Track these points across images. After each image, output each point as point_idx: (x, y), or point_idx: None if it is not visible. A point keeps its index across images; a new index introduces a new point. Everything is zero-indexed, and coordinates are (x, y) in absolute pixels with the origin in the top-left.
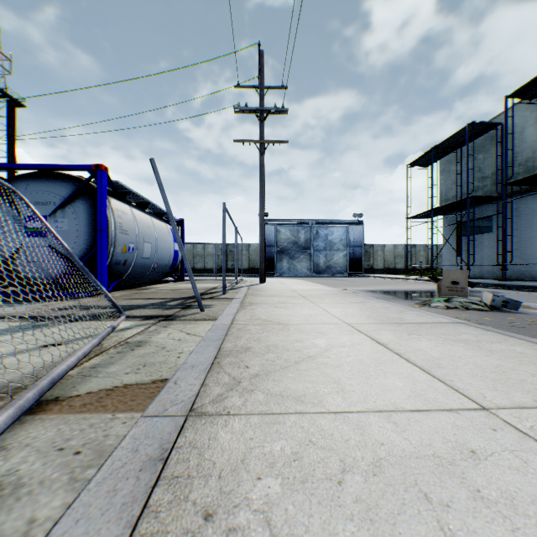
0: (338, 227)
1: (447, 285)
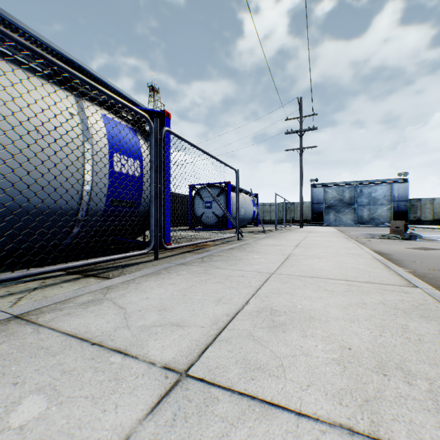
0: (381, 186)
1: (392, 229)
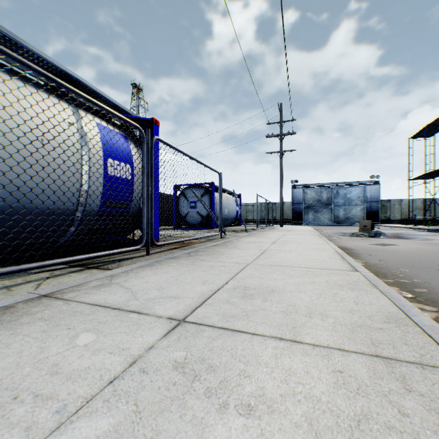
0: (355, 187)
1: (361, 227)
